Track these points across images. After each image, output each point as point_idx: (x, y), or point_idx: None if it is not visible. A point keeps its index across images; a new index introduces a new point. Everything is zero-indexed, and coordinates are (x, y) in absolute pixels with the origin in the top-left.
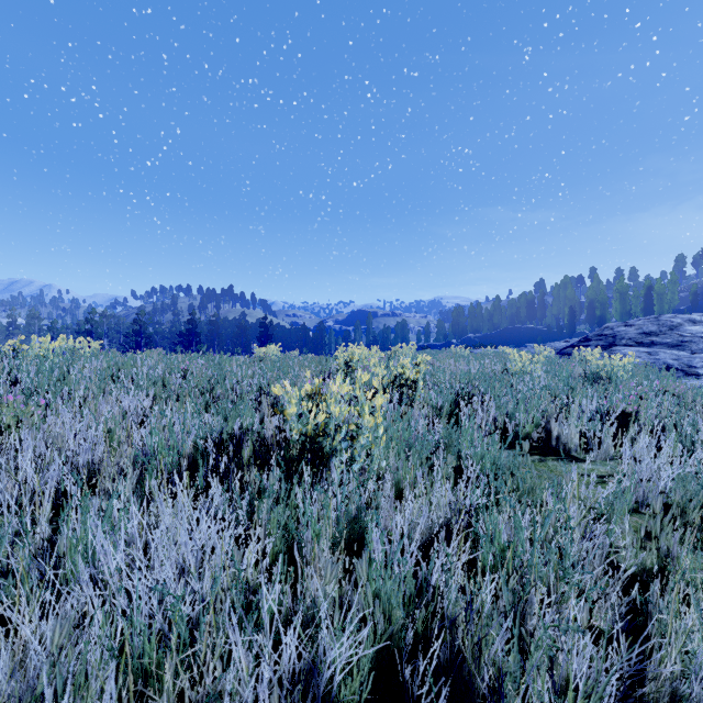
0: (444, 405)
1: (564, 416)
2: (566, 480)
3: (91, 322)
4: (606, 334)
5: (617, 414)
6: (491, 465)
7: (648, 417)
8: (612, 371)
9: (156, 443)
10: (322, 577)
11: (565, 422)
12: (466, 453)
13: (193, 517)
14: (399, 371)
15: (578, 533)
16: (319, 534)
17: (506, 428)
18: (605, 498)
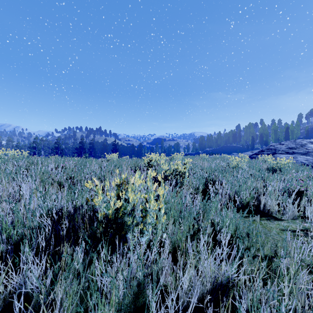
0: (199, 186)
1: (267, 193)
2: (289, 246)
3: (35, 143)
4: (271, 148)
5: (296, 191)
6: (234, 230)
7: (311, 193)
8: (281, 166)
9: None
10: None
11: (268, 197)
12: (216, 219)
13: None
14: (175, 167)
15: None
16: None
17: (234, 199)
18: None
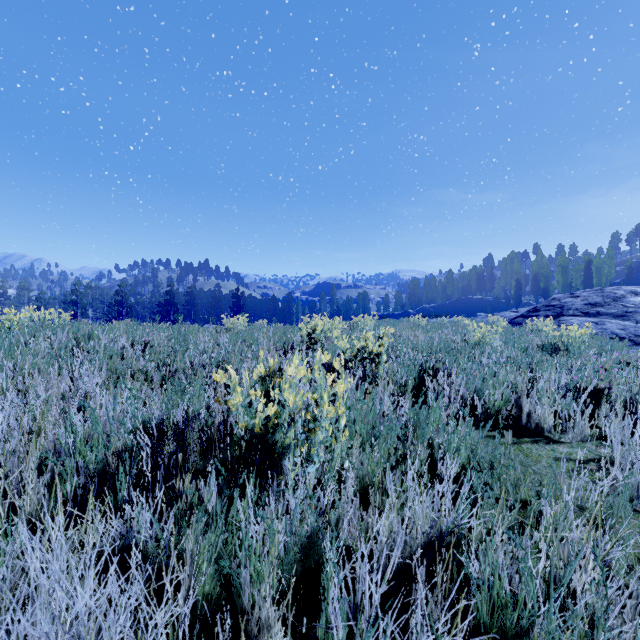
0: (408, 380)
1: (535, 394)
2: (560, 482)
3: (76, 293)
4: (554, 305)
5: (589, 390)
6: (468, 457)
7: (619, 393)
8: (569, 342)
9: (71, 442)
10: (264, 634)
11: (537, 400)
12: (437, 440)
13: (79, 572)
14: (362, 344)
15: (598, 571)
16: (261, 574)
17: (474, 405)
18: (605, 502)
